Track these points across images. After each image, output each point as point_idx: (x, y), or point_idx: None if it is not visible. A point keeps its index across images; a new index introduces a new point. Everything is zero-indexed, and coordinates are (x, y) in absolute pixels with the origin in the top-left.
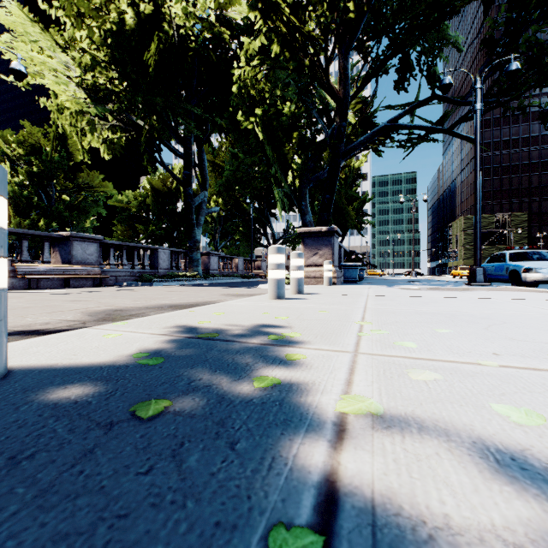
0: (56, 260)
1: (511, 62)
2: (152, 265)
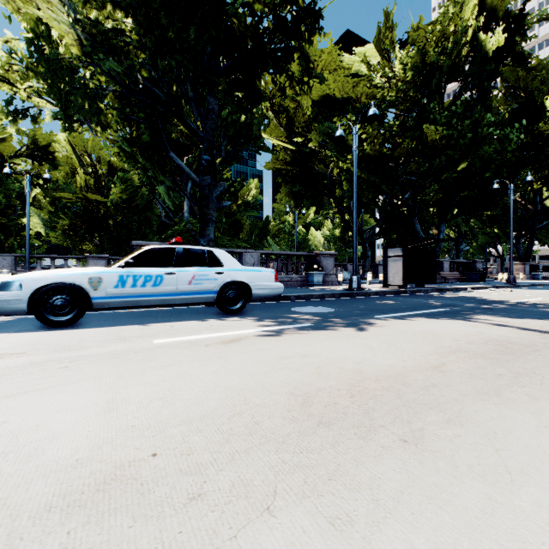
0: None
1: None
2: None
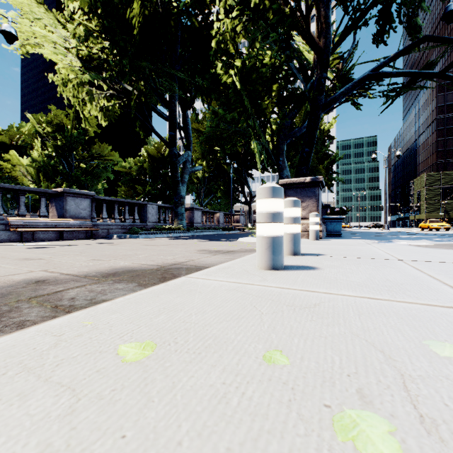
0: (53, 214)
1: None
2: (142, 218)
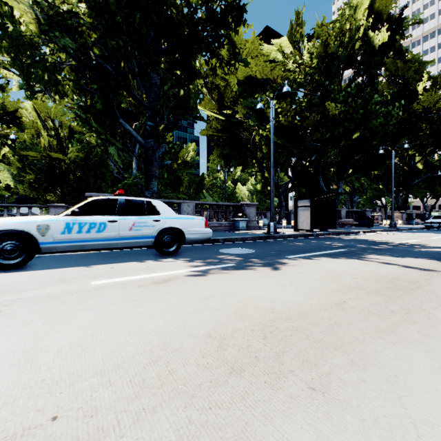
0: None
1: None
2: None
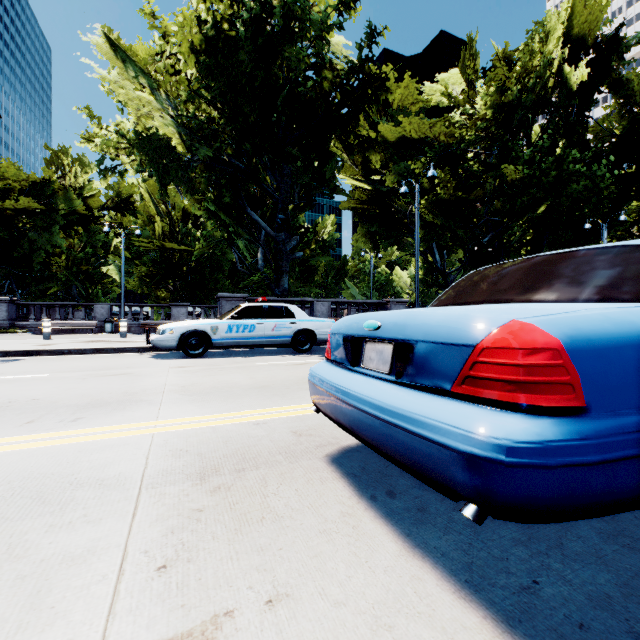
0: None
1: None
2: None
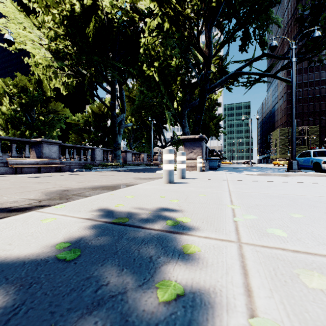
0: (33, 156)
1: (315, 32)
2: (92, 158)
